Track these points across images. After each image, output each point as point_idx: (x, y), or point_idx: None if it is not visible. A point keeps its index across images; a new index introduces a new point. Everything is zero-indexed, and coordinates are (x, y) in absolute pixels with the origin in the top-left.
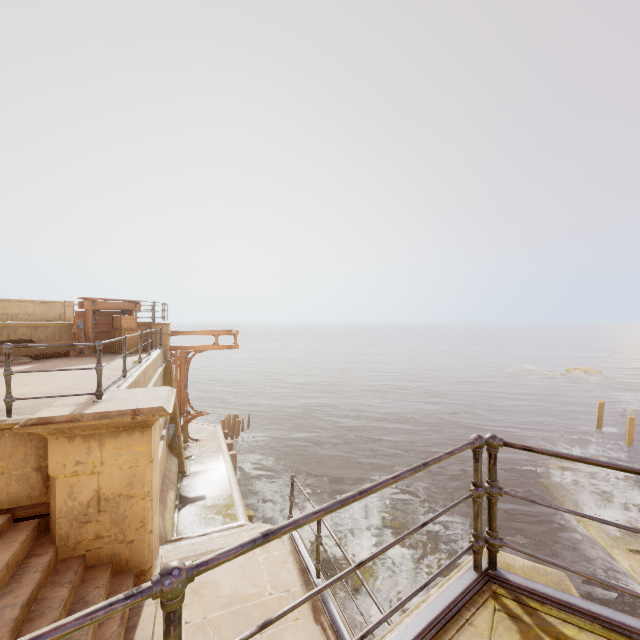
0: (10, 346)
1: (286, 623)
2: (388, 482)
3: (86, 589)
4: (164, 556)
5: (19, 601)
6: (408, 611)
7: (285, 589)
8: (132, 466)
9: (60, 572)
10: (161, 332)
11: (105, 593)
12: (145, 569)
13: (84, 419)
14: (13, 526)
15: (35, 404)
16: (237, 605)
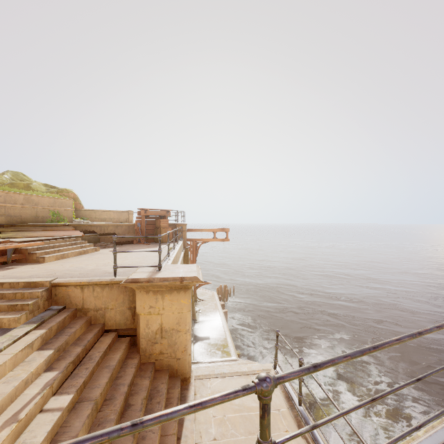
0: (116, 237)
1: (279, 432)
2: (393, 343)
3: (157, 383)
4: (195, 371)
5: (126, 382)
6: (401, 443)
7: (276, 408)
8: (179, 312)
9: (143, 370)
10: (182, 229)
11: (166, 387)
12: (186, 377)
13: (155, 281)
14: (118, 339)
15: (125, 270)
16: (244, 412)
